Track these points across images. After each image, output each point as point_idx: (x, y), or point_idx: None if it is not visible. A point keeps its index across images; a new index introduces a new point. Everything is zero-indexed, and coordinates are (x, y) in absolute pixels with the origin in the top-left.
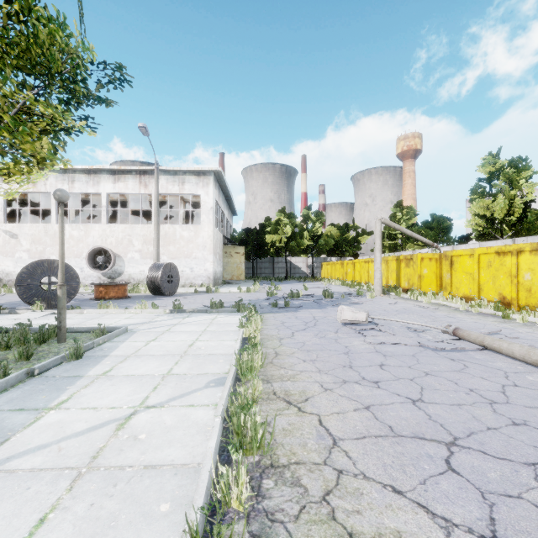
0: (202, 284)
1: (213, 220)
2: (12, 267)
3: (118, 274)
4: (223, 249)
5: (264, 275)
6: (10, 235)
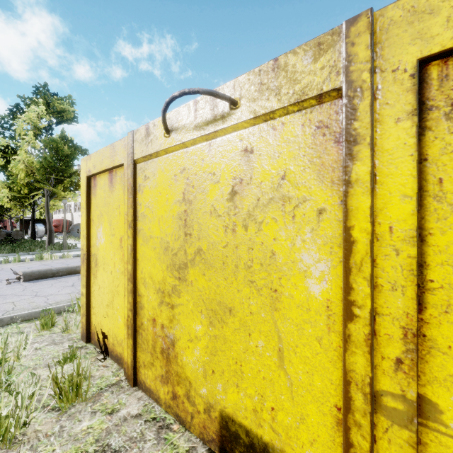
0: None
1: None
2: None
3: None
4: None
5: None
6: None
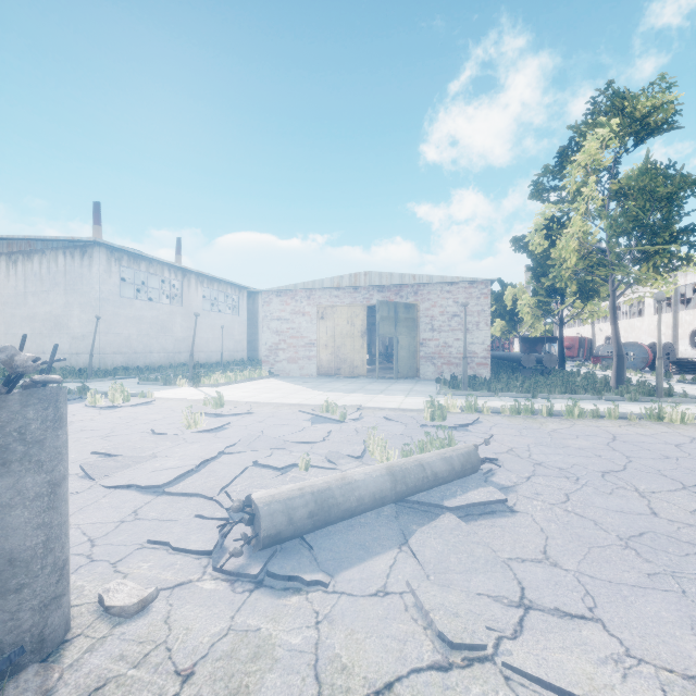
0: None
1: None
2: None
3: None
4: None
5: None
6: None
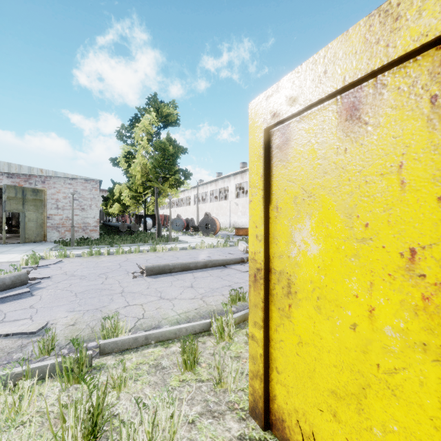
0: None
1: None
2: (237, 219)
3: None
4: None
5: None
6: (236, 204)
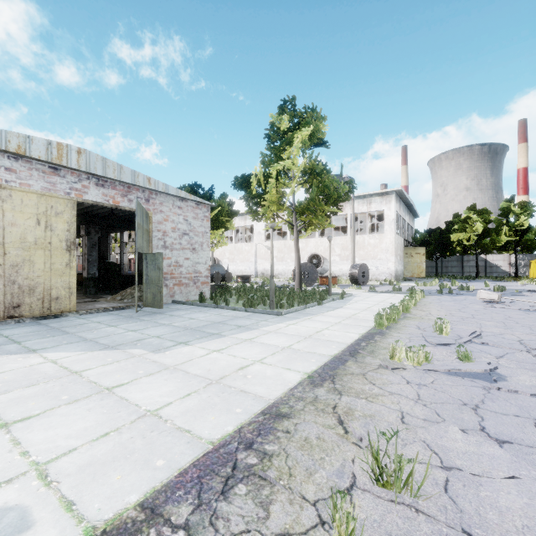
0: (385, 279)
1: (395, 229)
2: (268, 267)
3: (325, 271)
4: (403, 250)
5: (450, 274)
6: (267, 248)
